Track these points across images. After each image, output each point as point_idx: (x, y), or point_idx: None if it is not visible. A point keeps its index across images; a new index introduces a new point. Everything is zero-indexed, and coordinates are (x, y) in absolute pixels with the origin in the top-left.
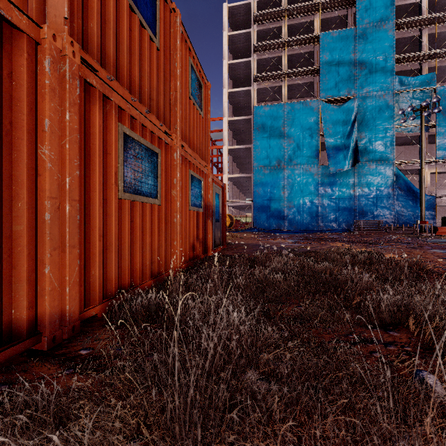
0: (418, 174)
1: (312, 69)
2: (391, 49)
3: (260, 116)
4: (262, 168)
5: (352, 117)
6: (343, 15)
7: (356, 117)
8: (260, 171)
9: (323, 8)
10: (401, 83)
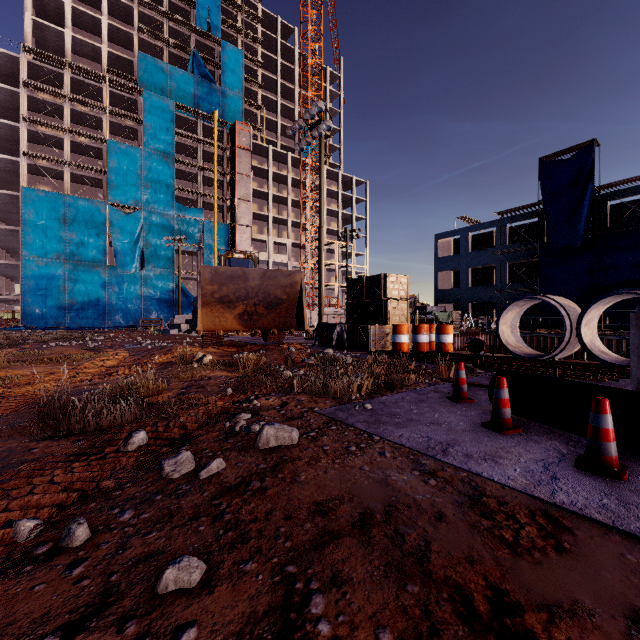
0: None
1: (100, 169)
2: (172, 180)
3: (33, 199)
4: (35, 259)
5: (139, 227)
6: (134, 128)
7: (143, 228)
8: (33, 261)
9: (113, 114)
10: (180, 209)
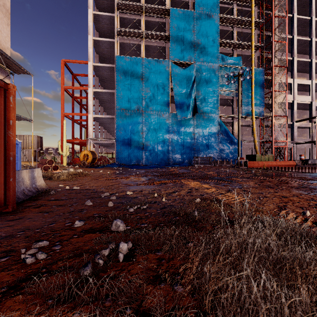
0: (230, 126)
1: (164, 35)
2: (217, 34)
3: (122, 65)
4: (124, 111)
5: (192, 78)
6: (186, 1)
7: (195, 79)
8: (122, 113)
9: None
10: (222, 60)
